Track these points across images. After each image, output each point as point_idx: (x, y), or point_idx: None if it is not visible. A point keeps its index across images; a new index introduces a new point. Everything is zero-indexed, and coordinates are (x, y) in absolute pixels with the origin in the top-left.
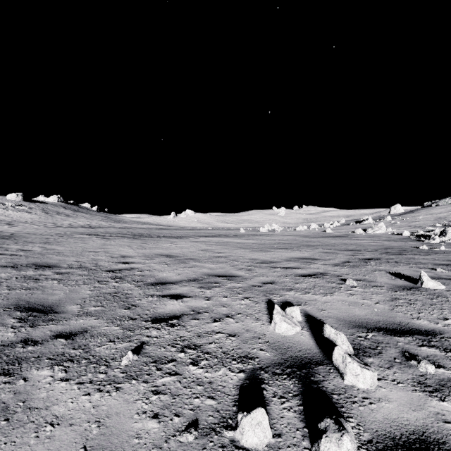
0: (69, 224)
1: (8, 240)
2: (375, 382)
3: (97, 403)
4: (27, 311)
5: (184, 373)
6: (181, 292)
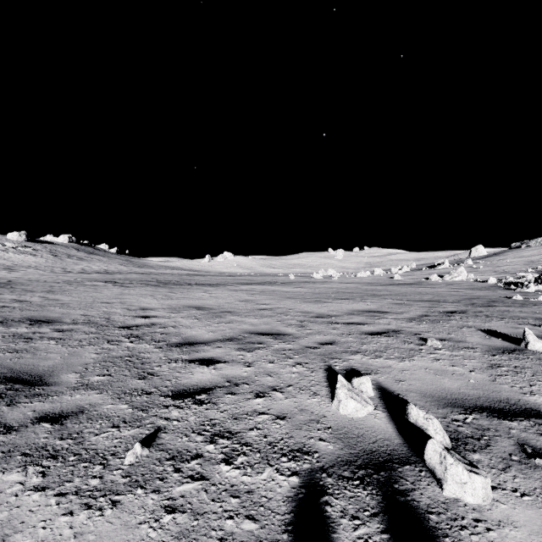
0: (81, 269)
1: (2, 288)
2: (489, 494)
3: (81, 529)
4: (8, 382)
5: (212, 476)
6: (214, 355)
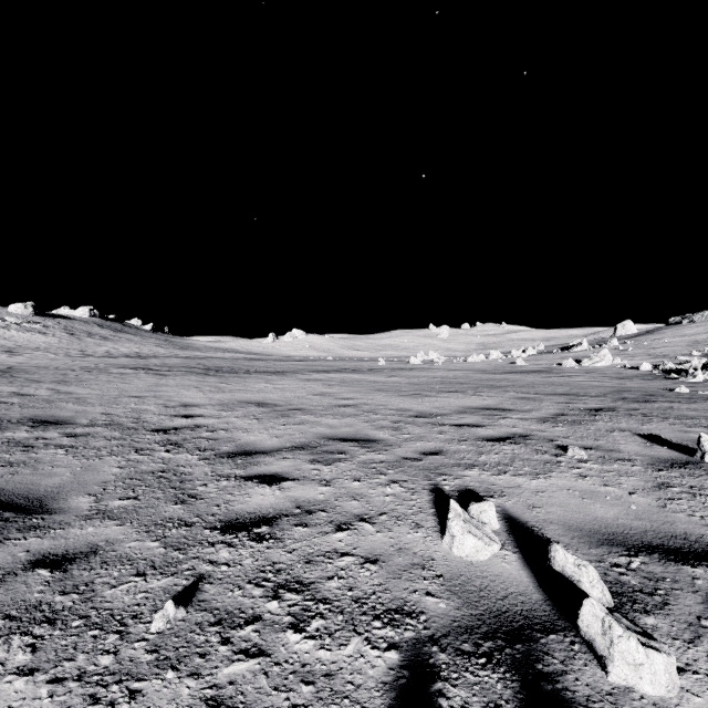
0: (106, 352)
1: None
2: (675, 681)
3: None
4: None
5: (276, 650)
6: (279, 470)
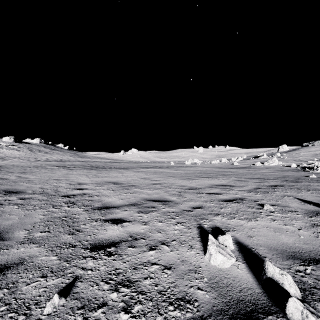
0: (46, 159)
1: None
2: None
3: None
4: None
5: None
6: (122, 216)
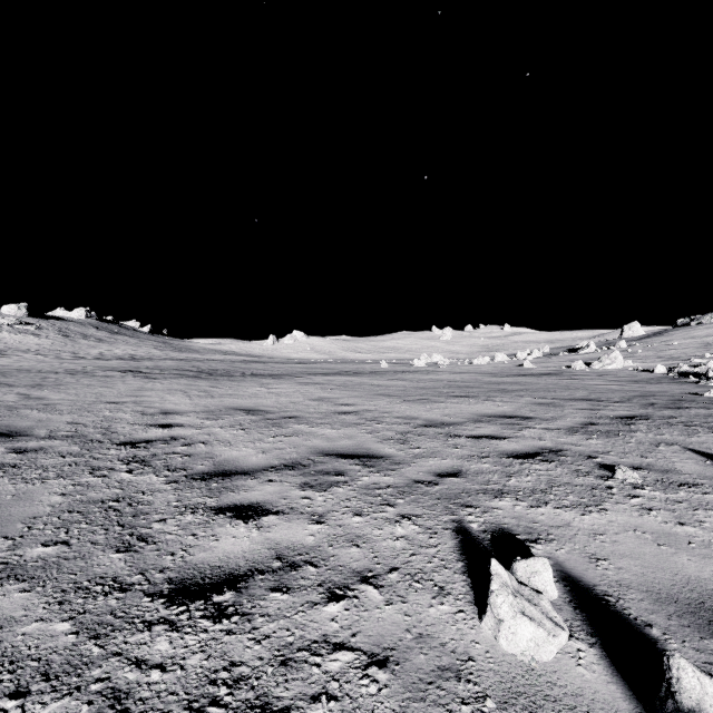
0: (99, 354)
1: None
2: None
3: None
4: None
5: None
6: (260, 498)
